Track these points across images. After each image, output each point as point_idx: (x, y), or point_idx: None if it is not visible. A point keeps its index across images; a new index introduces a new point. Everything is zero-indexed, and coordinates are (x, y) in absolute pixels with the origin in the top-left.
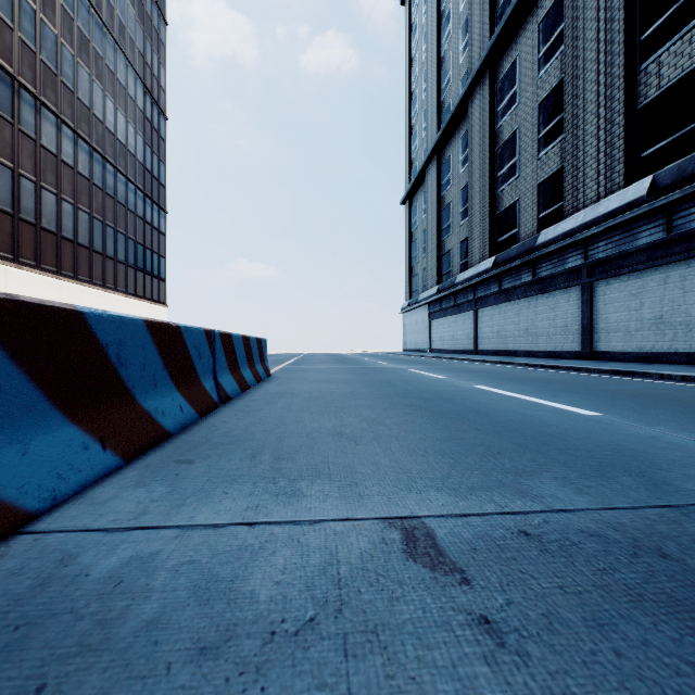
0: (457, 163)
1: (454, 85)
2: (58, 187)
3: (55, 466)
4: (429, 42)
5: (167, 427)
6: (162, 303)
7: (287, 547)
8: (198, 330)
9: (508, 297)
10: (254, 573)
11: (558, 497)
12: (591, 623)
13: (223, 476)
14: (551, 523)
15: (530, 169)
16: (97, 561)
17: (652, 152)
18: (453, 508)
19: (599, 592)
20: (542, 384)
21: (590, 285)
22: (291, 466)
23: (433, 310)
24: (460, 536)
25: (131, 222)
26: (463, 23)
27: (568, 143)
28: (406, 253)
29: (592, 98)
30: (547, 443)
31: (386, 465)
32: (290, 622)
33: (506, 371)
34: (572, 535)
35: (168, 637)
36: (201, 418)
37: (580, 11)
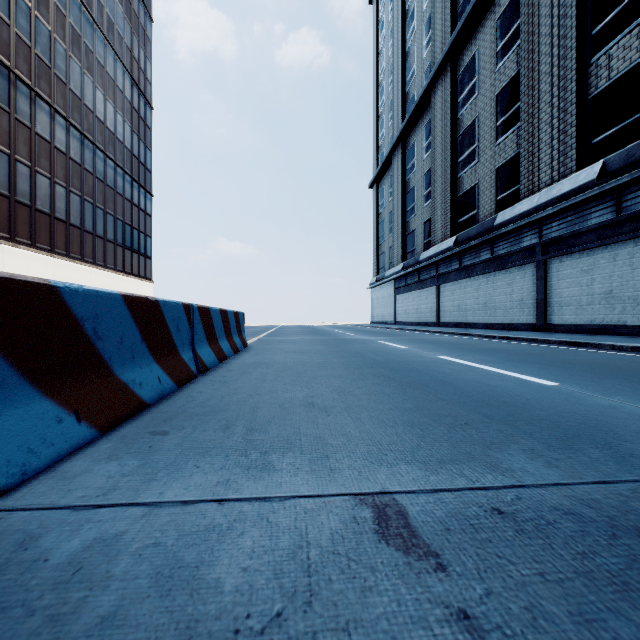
0: (421, 149)
1: (418, 77)
2: (51, 171)
3: (26, 440)
4: (395, 38)
5: (145, 398)
6: (148, 279)
7: (256, 527)
8: (176, 304)
9: (468, 273)
10: (220, 558)
11: (528, 471)
12: (578, 619)
13: (195, 448)
14: (523, 500)
15: (488, 155)
16: (58, 544)
17: (602, 139)
18: (424, 483)
19: (582, 580)
20: (502, 355)
21: (544, 262)
22: (263, 437)
23: (399, 285)
24: (433, 515)
25: (120, 204)
26: (426, 20)
27: (524, 131)
28: (374, 233)
29: (546, 89)
30: (512, 414)
31: (356, 436)
32: (256, 618)
33: (467, 343)
34: (547, 514)
35: (123, 638)
36: (179, 388)
37: (535, 8)
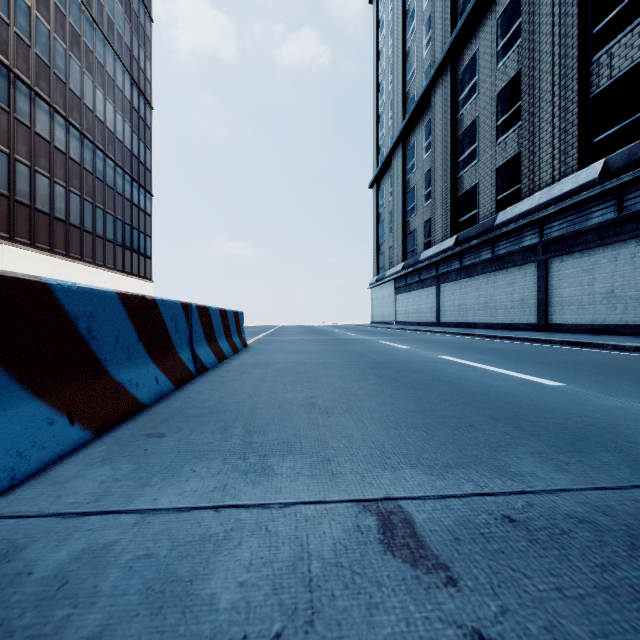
0: (421, 149)
1: (418, 77)
2: (51, 171)
3: (15, 444)
4: (395, 38)
5: (141, 398)
6: (148, 279)
7: (254, 537)
8: (174, 303)
9: (469, 273)
10: (216, 571)
11: (538, 476)
12: None
13: (192, 451)
14: (535, 507)
15: (489, 155)
16: (44, 556)
17: (603, 138)
18: (430, 489)
19: (604, 596)
20: (504, 355)
21: (545, 261)
22: (262, 440)
23: (399, 285)
24: (441, 523)
25: (120, 203)
26: (426, 19)
27: (525, 130)
28: (374, 233)
29: (547, 88)
30: (518, 415)
31: (358, 439)
32: (253, 639)
33: (468, 342)
34: (561, 522)
35: None
36: (177, 389)
37: (536, 7)
